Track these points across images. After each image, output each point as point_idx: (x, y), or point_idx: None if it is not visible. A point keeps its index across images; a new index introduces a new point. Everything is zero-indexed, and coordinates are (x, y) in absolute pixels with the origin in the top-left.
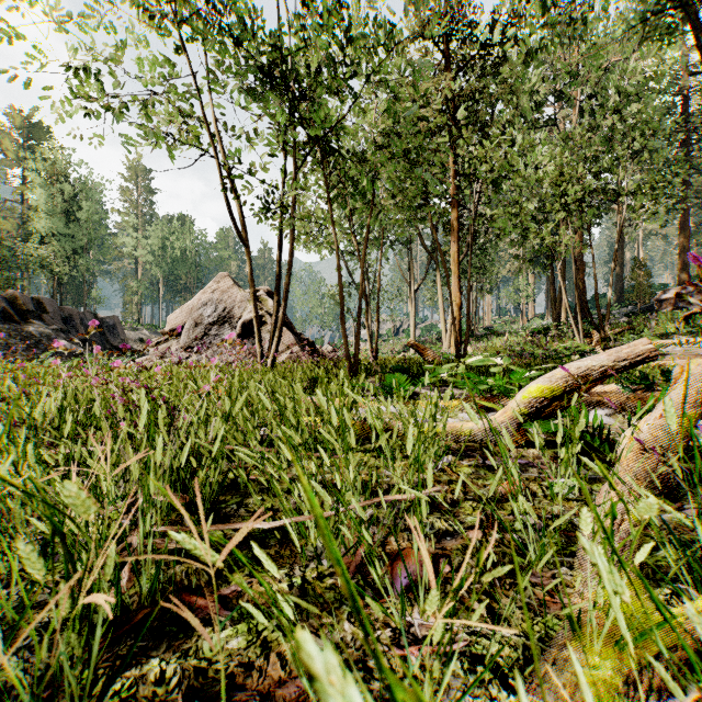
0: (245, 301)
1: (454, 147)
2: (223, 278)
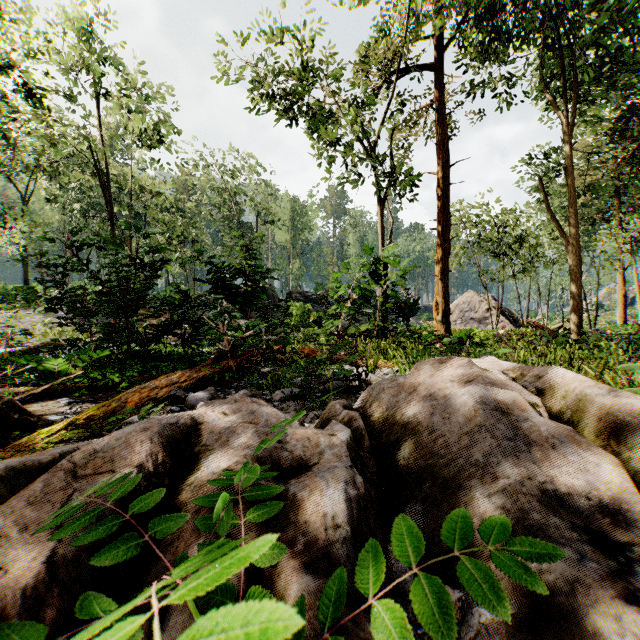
0: (481, 301)
1: (617, 197)
2: (470, 291)
